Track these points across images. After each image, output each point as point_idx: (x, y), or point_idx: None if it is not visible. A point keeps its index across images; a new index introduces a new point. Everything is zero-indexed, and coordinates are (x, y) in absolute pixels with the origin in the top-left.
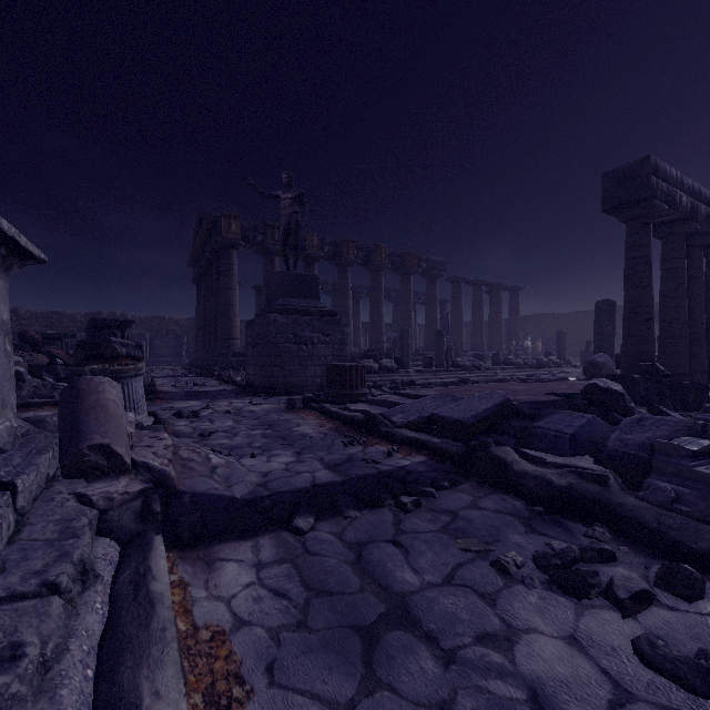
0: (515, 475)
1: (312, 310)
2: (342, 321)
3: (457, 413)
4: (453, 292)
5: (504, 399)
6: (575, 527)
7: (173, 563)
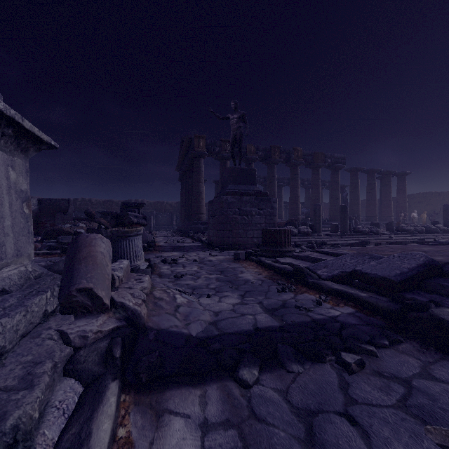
0: None
1: (251, 192)
2: (271, 199)
3: (380, 270)
4: (351, 178)
5: (428, 260)
6: None
7: (127, 409)
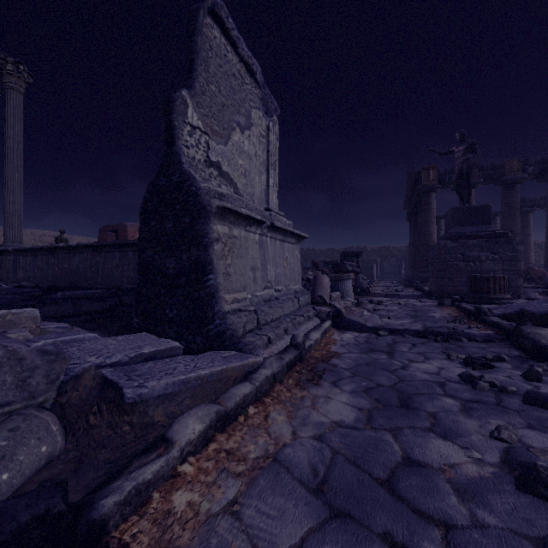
0: (524, 339)
1: (480, 234)
2: (513, 240)
3: (539, 308)
4: None
5: None
6: (531, 363)
7: (333, 330)
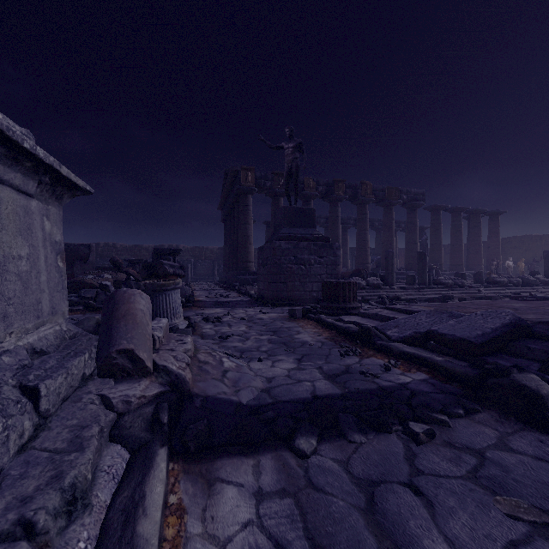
0: None
1: (309, 236)
2: (334, 245)
3: (459, 331)
4: (432, 219)
5: (514, 319)
6: None
7: (176, 477)
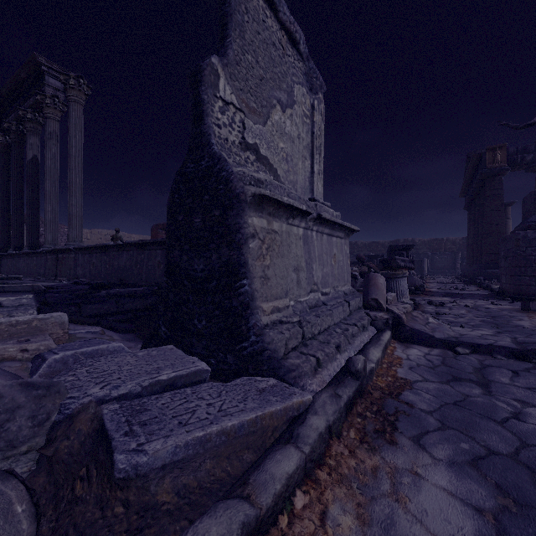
0: None
1: None
2: None
3: None
4: None
5: None
6: None
7: (394, 342)
